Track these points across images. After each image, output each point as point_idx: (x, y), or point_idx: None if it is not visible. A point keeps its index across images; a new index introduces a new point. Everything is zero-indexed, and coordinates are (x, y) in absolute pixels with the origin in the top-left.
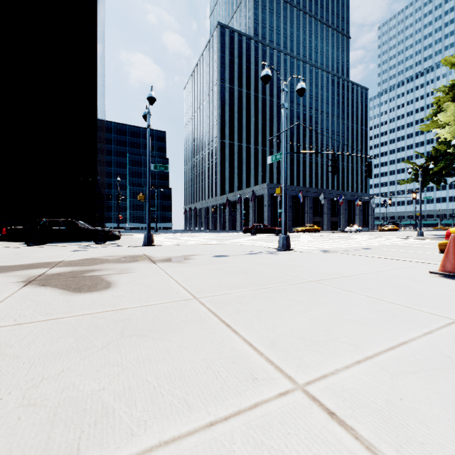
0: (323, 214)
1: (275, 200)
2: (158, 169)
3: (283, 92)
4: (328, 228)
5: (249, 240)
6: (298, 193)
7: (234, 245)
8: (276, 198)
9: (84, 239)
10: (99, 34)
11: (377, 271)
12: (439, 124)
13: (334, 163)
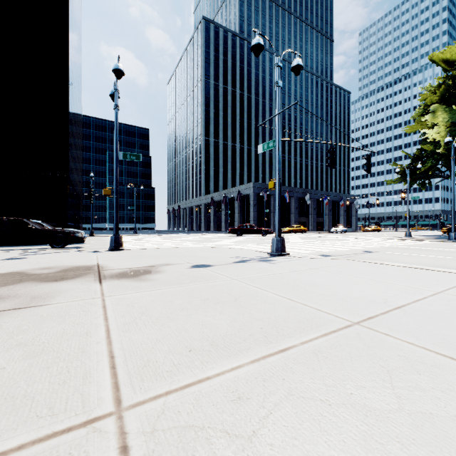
0: (308, 214)
1: (261, 199)
2: (128, 158)
3: (277, 67)
4: (314, 229)
5: (236, 242)
6: (284, 192)
7: (219, 249)
8: (262, 198)
9: (37, 243)
10: (72, 17)
11: (431, 293)
12: (423, 124)
13: (332, 155)
